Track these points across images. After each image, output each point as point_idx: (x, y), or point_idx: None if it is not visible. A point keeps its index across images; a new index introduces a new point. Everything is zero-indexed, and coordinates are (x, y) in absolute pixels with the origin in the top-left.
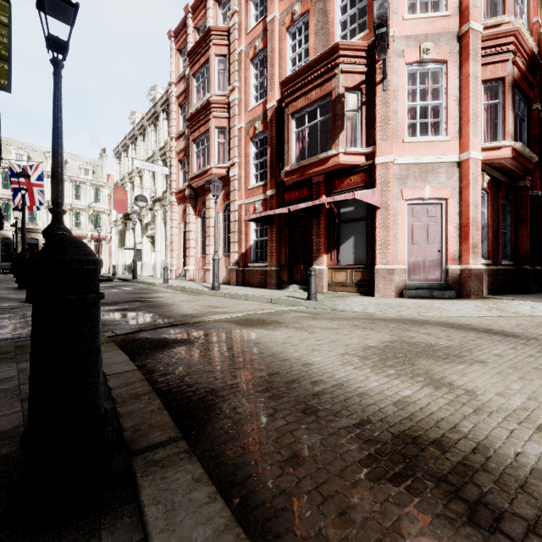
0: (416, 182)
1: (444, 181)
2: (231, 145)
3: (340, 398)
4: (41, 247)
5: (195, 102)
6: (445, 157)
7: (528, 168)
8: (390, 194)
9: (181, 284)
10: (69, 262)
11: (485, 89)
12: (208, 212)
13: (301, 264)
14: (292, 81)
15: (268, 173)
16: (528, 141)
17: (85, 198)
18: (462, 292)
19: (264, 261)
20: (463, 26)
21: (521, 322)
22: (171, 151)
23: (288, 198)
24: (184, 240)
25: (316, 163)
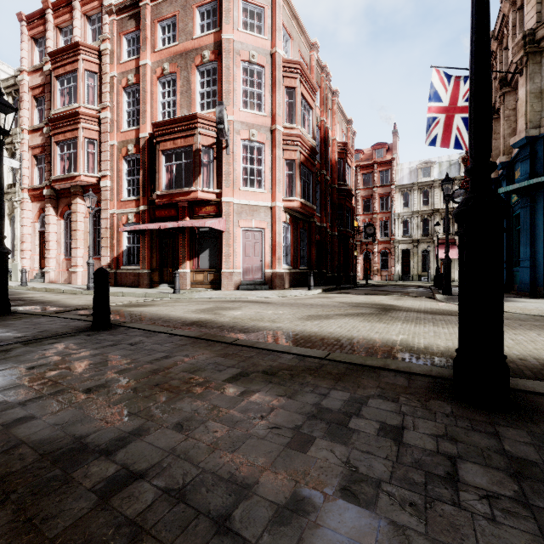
0: (247, 216)
1: (263, 218)
2: (103, 158)
3: (179, 319)
4: (97, 270)
5: (58, 104)
6: (264, 203)
7: (311, 213)
8: (231, 223)
9: (44, 286)
10: (106, 274)
11: (287, 163)
12: (75, 215)
13: (170, 268)
14: (162, 126)
15: (141, 191)
16: (312, 196)
17: None
18: (273, 286)
19: (137, 264)
20: (273, 126)
21: (283, 299)
22: (22, 143)
23: (159, 215)
24: (40, 240)
25: (181, 194)
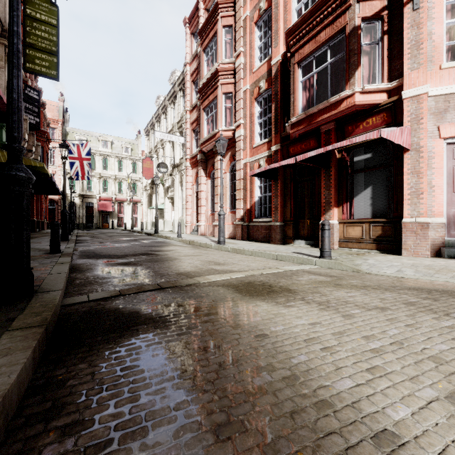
0: None
1: None
2: (237, 107)
3: None
4: None
5: (205, 74)
6: None
7: None
8: (424, 132)
9: (192, 238)
10: None
11: None
12: (216, 172)
13: (308, 219)
14: (298, 28)
15: (273, 128)
16: None
17: (126, 170)
18: None
19: (268, 216)
20: None
21: None
22: (186, 122)
23: (293, 152)
24: (196, 199)
25: (326, 109)
